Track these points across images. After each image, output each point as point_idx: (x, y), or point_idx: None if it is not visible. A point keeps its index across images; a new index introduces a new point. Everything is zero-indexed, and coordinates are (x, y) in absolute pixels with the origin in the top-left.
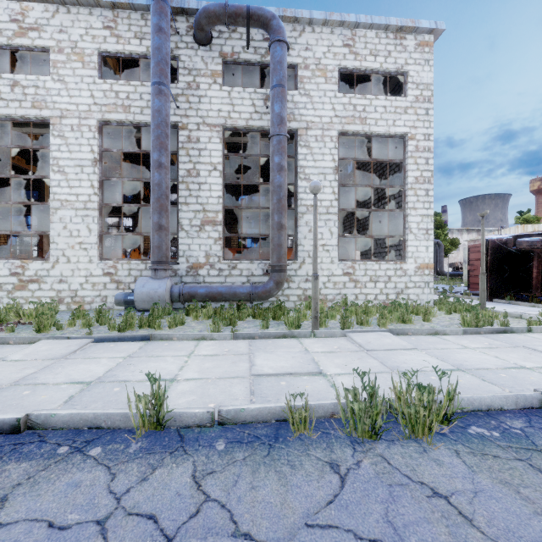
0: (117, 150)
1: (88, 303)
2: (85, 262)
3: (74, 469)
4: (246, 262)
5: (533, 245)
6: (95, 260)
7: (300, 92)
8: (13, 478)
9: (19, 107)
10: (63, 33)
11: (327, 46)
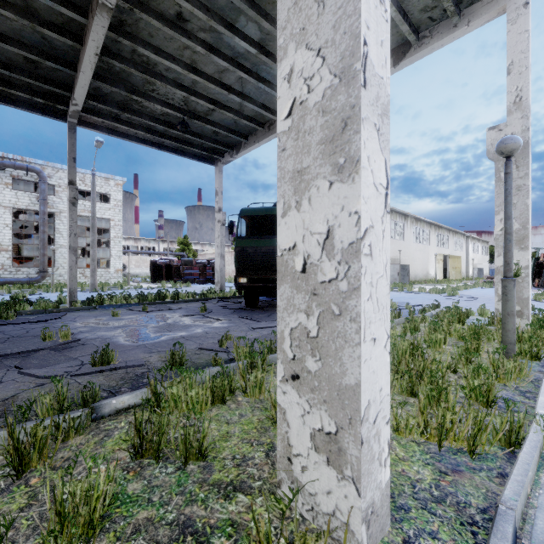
0: None
1: None
2: None
3: None
4: (26, 268)
5: (160, 263)
6: None
7: (57, 197)
8: None
9: None
10: None
11: None
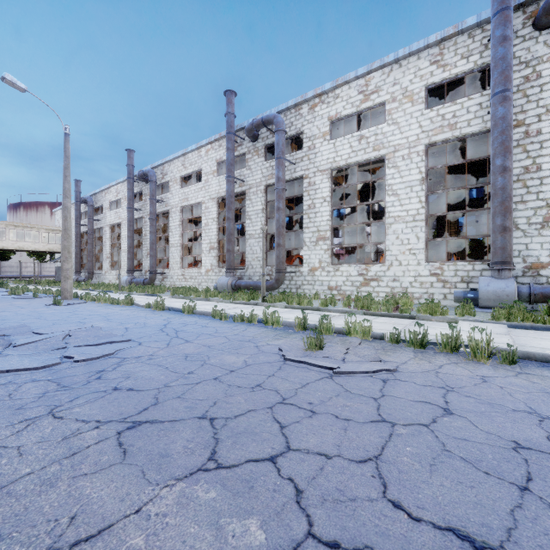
0: (441, 166)
1: (416, 298)
2: (414, 265)
3: None
4: None
5: None
6: (422, 263)
7: None
8: None
9: (363, 154)
10: (396, 85)
11: None
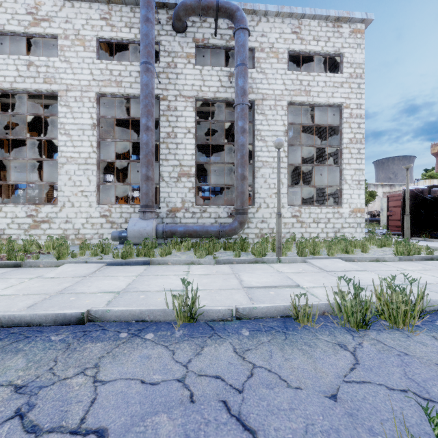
0: (111, 117)
1: (88, 239)
2: (86, 207)
3: (140, 347)
4: (214, 207)
5: None
6: (93, 205)
7: (257, 70)
8: (95, 353)
9: (33, 83)
10: (69, 23)
11: (279, 33)
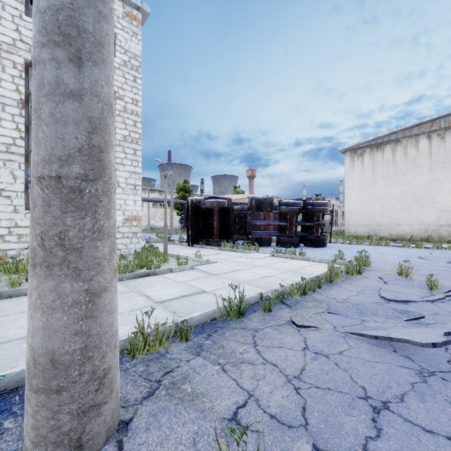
0: None
1: None
2: None
3: None
4: None
5: (212, 204)
6: None
7: None
8: None
9: None
10: None
11: None
